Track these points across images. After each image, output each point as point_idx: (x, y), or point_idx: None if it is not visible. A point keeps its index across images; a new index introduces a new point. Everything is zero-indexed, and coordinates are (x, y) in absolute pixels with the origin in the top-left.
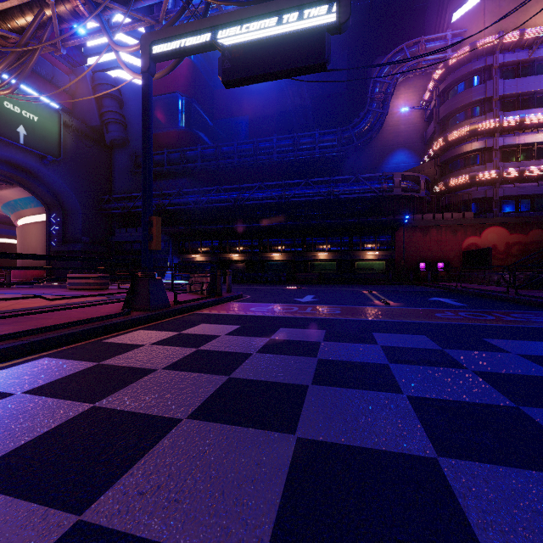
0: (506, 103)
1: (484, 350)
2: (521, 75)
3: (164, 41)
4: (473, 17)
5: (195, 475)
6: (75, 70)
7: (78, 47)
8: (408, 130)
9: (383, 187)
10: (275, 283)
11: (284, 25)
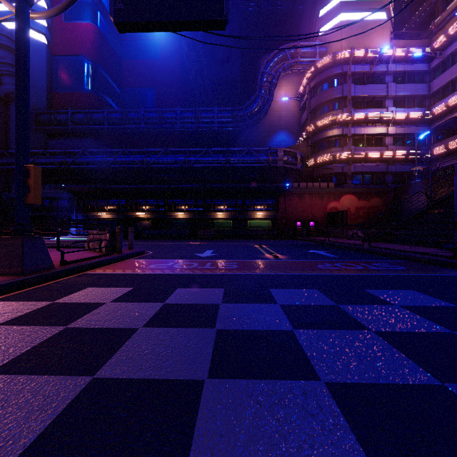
0: (355, 102)
1: (372, 303)
2: (365, 83)
3: None
4: (334, 33)
5: None
6: None
7: None
8: (288, 115)
9: (269, 159)
10: (179, 239)
11: None
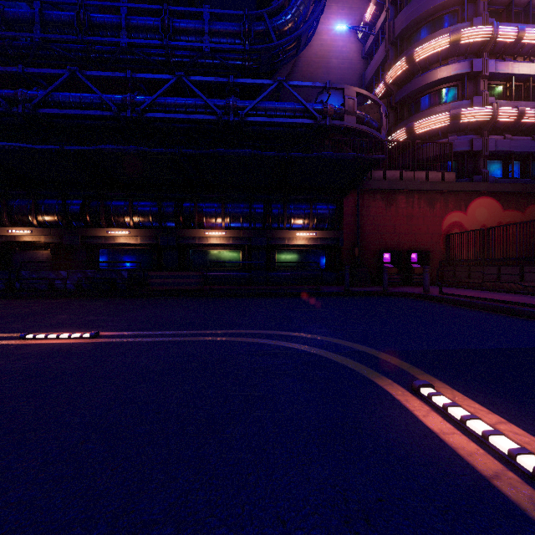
0: (491, 13)
1: None
2: None
3: None
4: None
5: None
6: None
7: None
8: (342, 66)
9: (326, 108)
10: (91, 297)
11: None
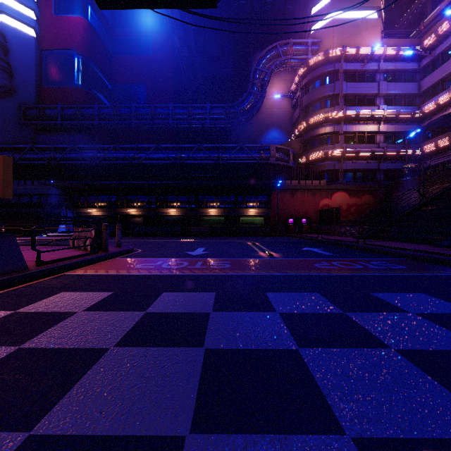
0: (347, 100)
1: (383, 311)
2: (357, 81)
3: None
4: (325, 31)
5: None
6: None
7: None
8: (280, 113)
9: (262, 156)
10: (170, 236)
11: None
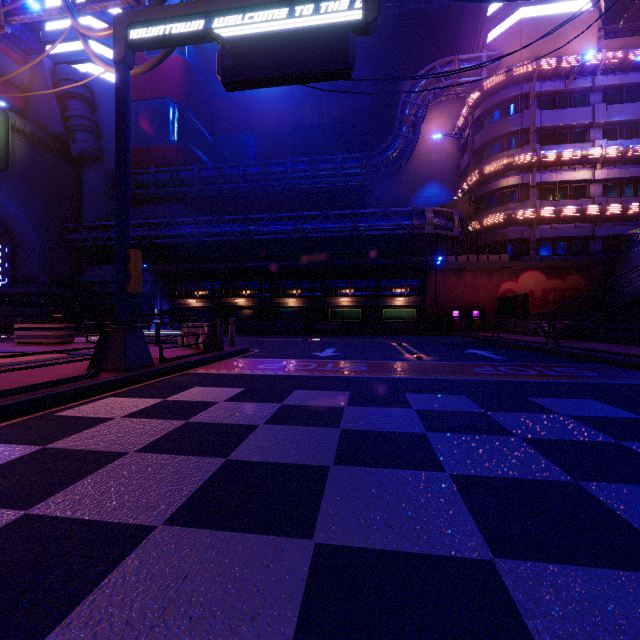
0: (543, 135)
1: (530, 412)
2: (558, 107)
3: (145, 25)
4: (509, 38)
5: (168, 617)
6: (30, 59)
7: (33, 30)
8: (441, 160)
9: (413, 223)
10: (289, 334)
11: (300, 19)
